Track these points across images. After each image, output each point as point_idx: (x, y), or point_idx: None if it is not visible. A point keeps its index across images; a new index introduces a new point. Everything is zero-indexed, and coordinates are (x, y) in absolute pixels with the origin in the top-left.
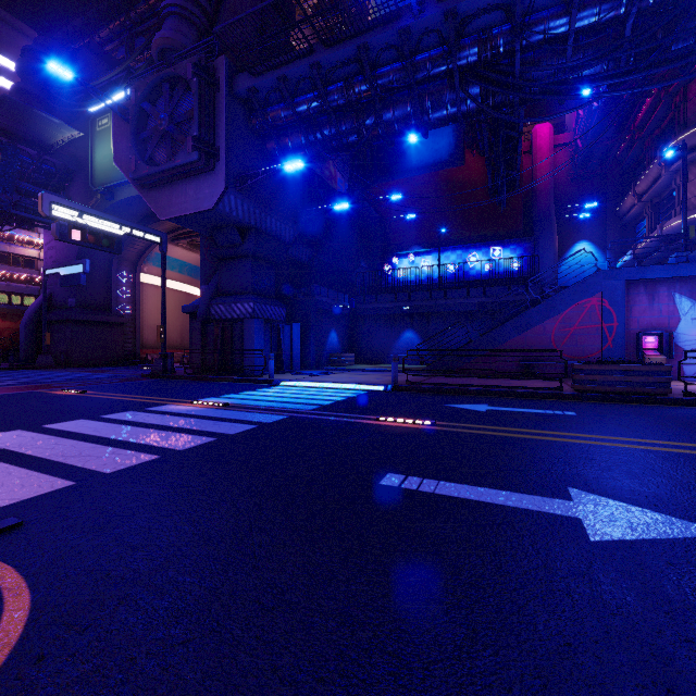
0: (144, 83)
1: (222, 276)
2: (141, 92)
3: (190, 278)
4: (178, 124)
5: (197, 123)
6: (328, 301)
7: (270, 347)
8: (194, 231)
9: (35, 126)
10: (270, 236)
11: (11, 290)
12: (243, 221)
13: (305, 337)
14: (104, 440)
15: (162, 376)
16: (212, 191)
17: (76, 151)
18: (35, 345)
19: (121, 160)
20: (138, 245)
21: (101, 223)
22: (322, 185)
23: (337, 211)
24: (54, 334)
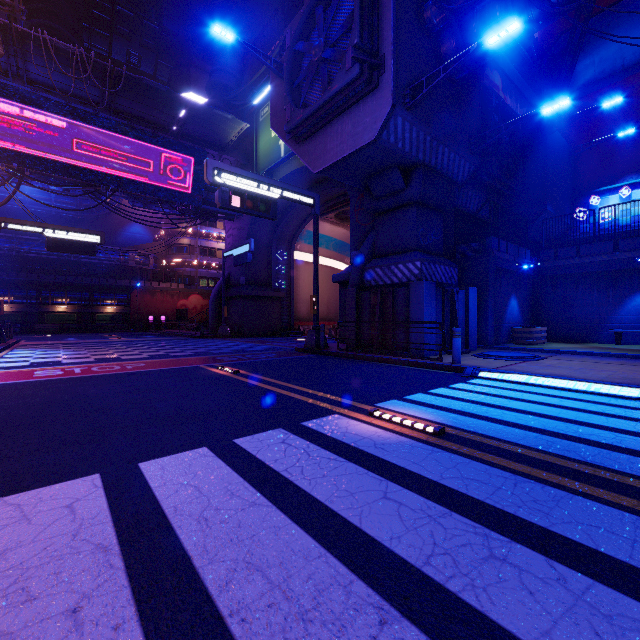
0: (297, 16)
1: (378, 234)
2: (295, 29)
3: (335, 253)
4: (334, 46)
5: (358, 26)
6: (508, 258)
7: (441, 319)
8: (340, 202)
9: (215, 128)
10: (439, 175)
11: (208, 276)
12: (408, 155)
13: (479, 306)
14: (190, 634)
15: (315, 351)
16: (374, 117)
17: (245, 147)
18: (218, 317)
19: (276, 123)
20: (292, 224)
21: (258, 187)
22: (497, 108)
23: (516, 141)
24: (231, 308)
